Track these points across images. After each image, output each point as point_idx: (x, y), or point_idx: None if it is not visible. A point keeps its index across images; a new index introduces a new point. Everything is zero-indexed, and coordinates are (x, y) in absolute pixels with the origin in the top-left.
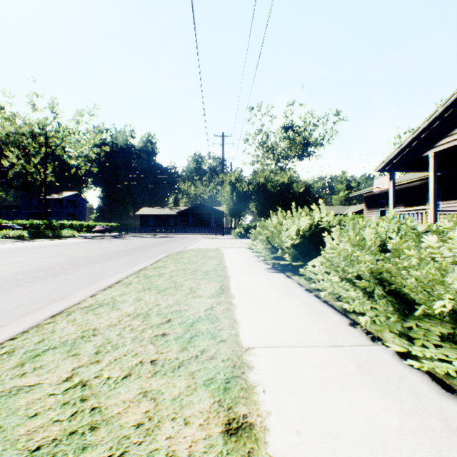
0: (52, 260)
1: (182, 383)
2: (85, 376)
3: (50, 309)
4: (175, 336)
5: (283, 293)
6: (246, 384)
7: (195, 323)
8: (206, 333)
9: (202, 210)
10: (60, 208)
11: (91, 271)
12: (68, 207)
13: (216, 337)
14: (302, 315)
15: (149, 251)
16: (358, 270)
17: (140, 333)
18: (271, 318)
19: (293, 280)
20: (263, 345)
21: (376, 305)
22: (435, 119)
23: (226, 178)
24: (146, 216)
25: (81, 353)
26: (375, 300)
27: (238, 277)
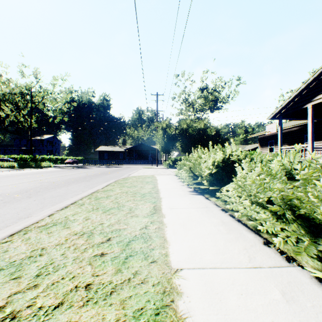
0: (29, 184)
1: (112, 315)
2: (18, 305)
3: (14, 226)
4: (112, 256)
5: (204, 212)
6: (176, 317)
7: (131, 242)
8: (139, 253)
9: (142, 148)
10: (42, 146)
11: (56, 193)
12: (47, 146)
13: (148, 257)
14: (222, 234)
15: (103, 178)
16: (267, 195)
17: (81, 253)
18: (196, 237)
19: (210, 202)
20: (191, 267)
21: (286, 227)
22: (313, 80)
23: (159, 125)
24: (102, 152)
25: (22, 276)
26: (284, 222)
27: (168, 198)
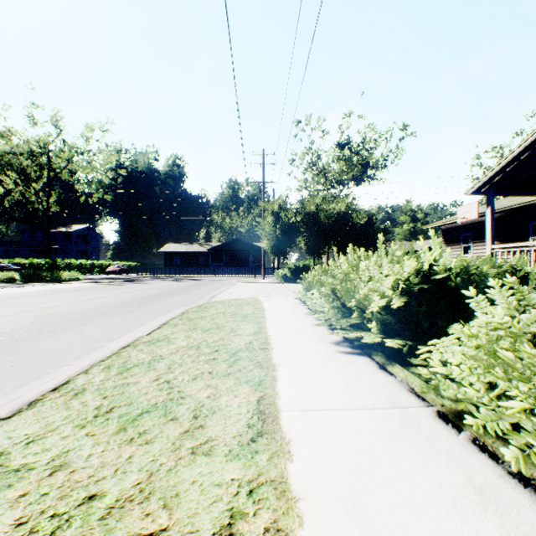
0: (11, 320)
1: None
2: None
3: None
4: None
5: (398, 430)
6: None
7: None
8: None
9: (238, 246)
10: (68, 244)
11: (50, 346)
12: (78, 243)
13: None
14: None
15: (161, 304)
16: None
17: None
18: None
19: (397, 381)
20: None
21: None
22: None
23: (268, 207)
24: (171, 254)
25: None
26: None
27: (292, 369)
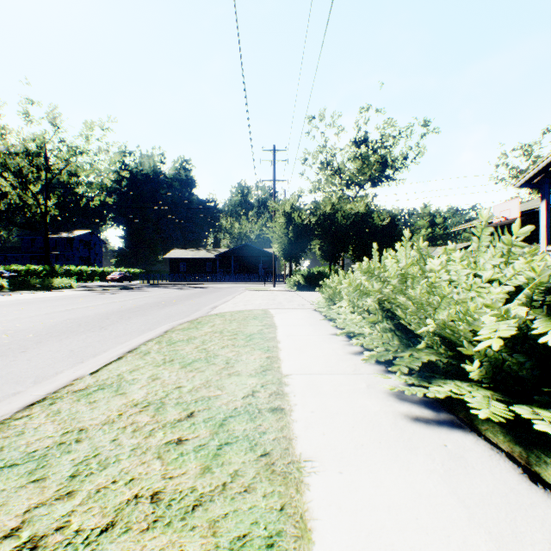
0: None
1: None
2: None
3: None
4: None
5: None
6: None
7: None
8: None
9: (247, 252)
10: (70, 250)
11: None
12: (80, 249)
13: None
14: None
15: (148, 317)
16: None
17: None
18: None
19: None
20: None
21: None
22: None
23: (279, 207)
24: (176, 260)
25: None
26: None
27: (338, 481)
